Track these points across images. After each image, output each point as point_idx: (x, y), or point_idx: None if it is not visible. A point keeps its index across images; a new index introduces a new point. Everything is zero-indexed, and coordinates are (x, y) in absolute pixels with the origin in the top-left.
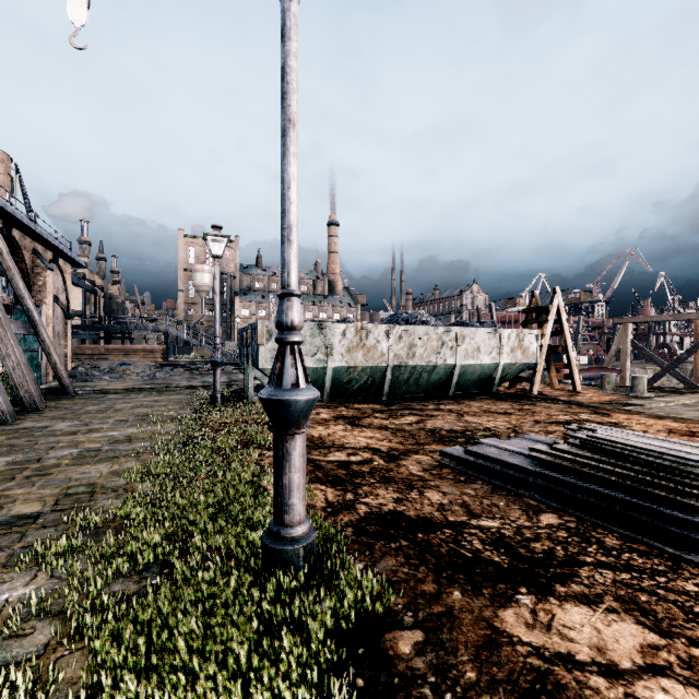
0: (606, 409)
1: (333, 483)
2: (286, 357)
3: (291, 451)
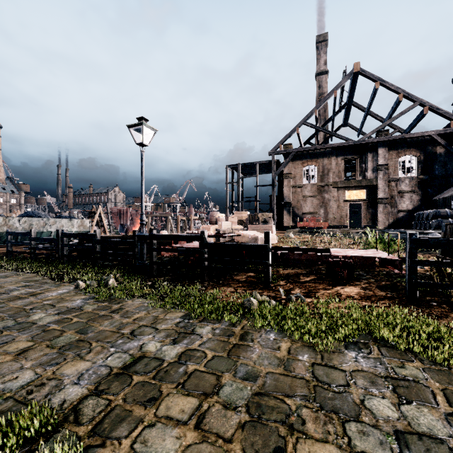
0: None
1: None
2: None
3: None
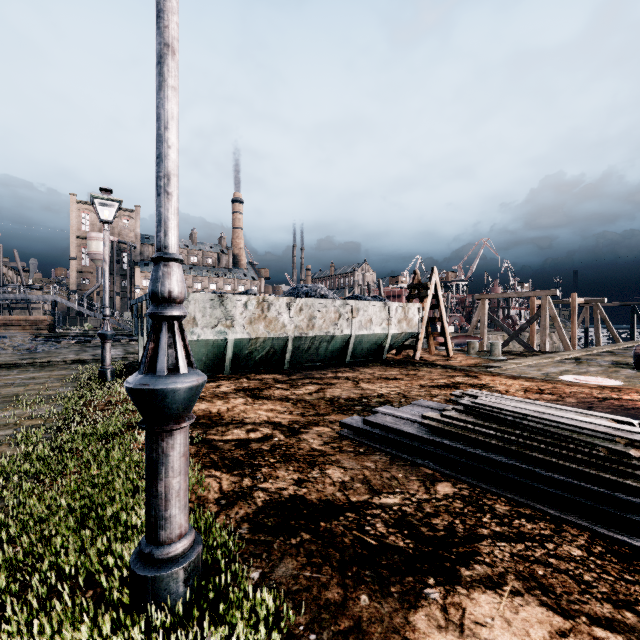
0: (474, 371)
1: (230, 467)
2: (162, 336)
3: (168, 451)
